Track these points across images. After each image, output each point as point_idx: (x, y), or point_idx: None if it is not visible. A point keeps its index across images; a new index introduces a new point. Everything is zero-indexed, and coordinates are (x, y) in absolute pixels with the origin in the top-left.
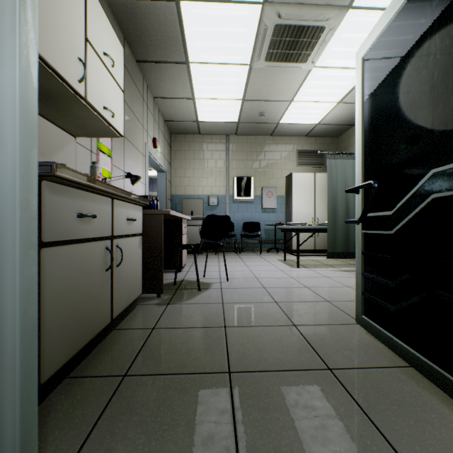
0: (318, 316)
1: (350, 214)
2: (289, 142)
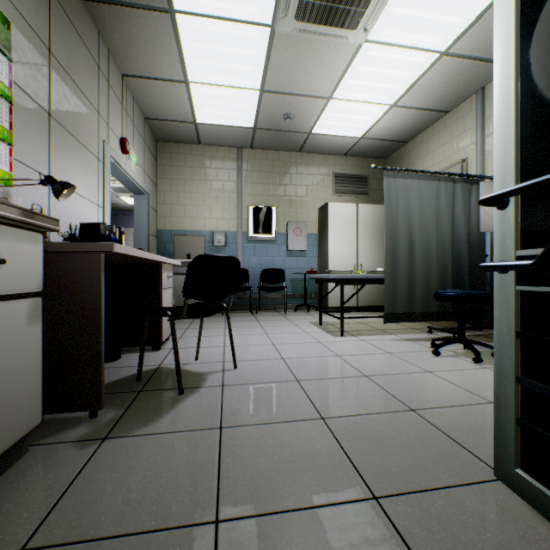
0: (412, 459)
1: (416, 258)
2: (324, 162)
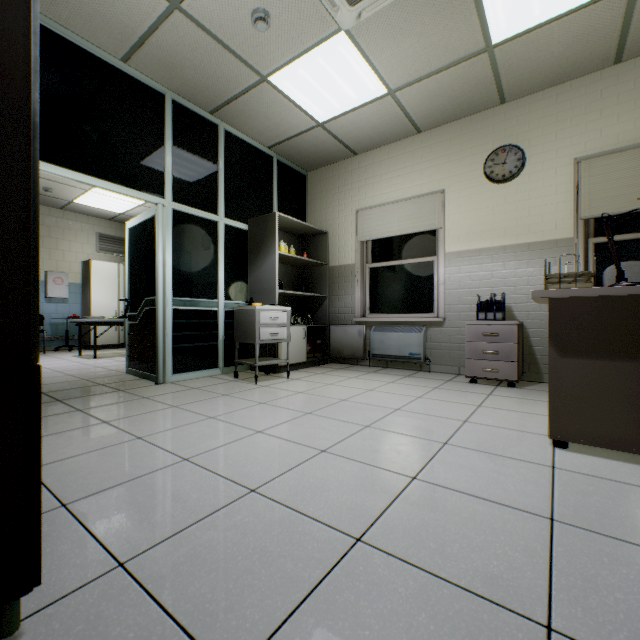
0: (103, 375)
1: None
2: (88, 222)
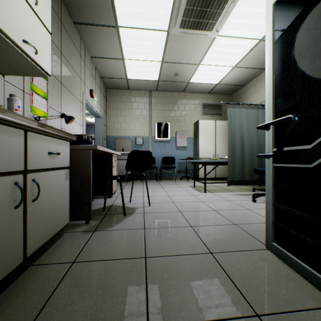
0: (230, 241)
1: (245, 151)
2: (196, 97)
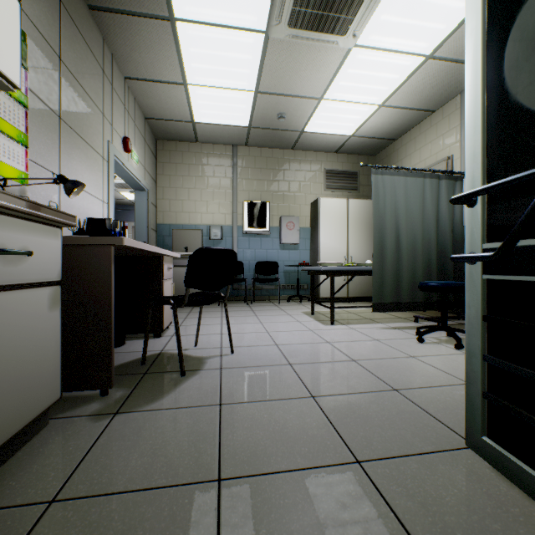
0: (392, 431)
1: (402, 251)
2: (315, 159)
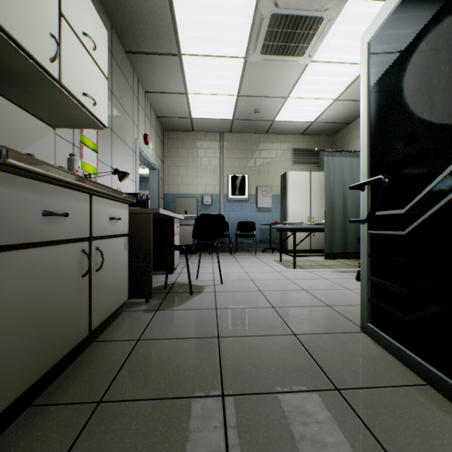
0: (319, 323)
1: (348, 214)
2: (285, 140)
